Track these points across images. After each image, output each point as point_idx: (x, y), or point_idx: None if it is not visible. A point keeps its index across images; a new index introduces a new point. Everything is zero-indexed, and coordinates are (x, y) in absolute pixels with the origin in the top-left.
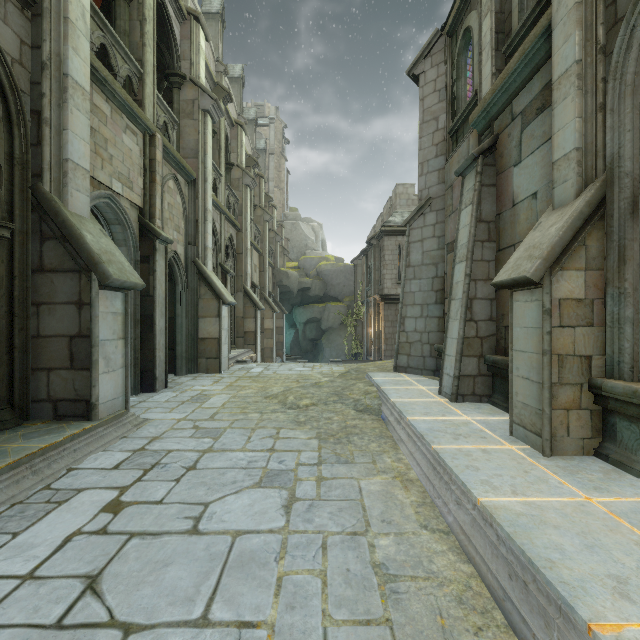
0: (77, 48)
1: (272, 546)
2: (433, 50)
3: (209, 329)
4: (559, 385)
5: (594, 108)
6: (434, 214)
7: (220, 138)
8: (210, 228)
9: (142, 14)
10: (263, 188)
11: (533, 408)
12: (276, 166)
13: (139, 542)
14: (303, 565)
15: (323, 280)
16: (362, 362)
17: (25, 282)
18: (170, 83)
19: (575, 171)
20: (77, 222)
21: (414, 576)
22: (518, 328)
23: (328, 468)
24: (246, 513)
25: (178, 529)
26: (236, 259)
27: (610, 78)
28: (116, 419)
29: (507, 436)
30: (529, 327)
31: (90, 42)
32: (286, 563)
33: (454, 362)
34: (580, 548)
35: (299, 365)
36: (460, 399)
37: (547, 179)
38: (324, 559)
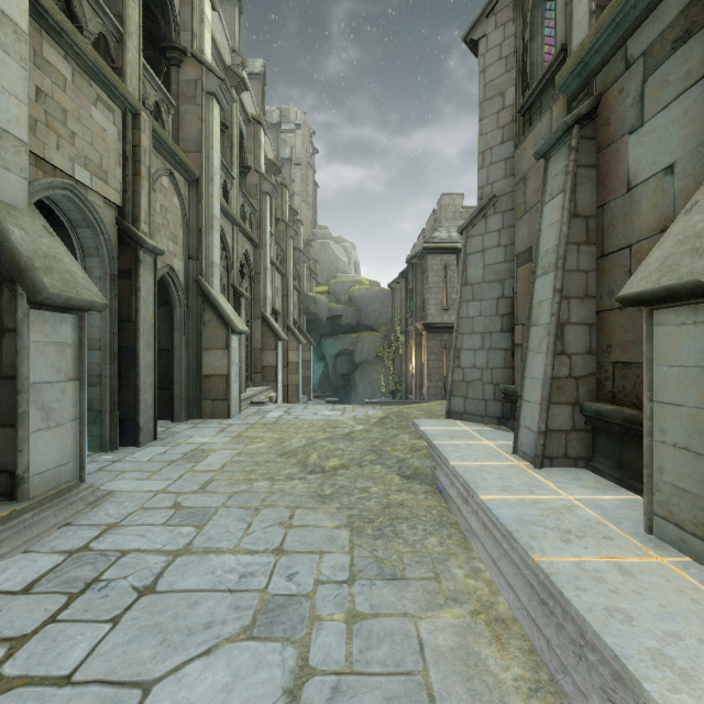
0: None
1: None
2: (498, 6)
3: (215, 364)
4: None
5: None
6: (499, 217)
7: (232, 133)
8: (217, 239)
9: None
10: (287, 199)
11: (699, 498)
12: (303, 178)
13: None
14: None
15: (356, 307)
16: (404, 403)
17: None
18: (167, 59)
19: None
20: None
21: None
22: (664, 367)
23: (365, 591)
24: None
25: None
26: (253, 280)
27: None
28: (59, 496)
29: (644, 535)
30: (690, 366)
31: None
32: None
33: (538, 411)
34: None
35: (327, 407)
36: (547, 463)
37: (695, 141)
38: None
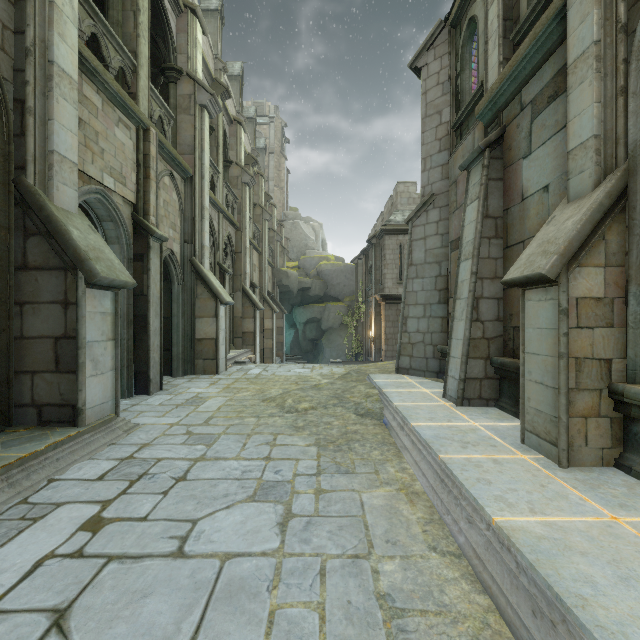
0: (64, 34)
1: (264, 572)
2: (436, 42)
3: (206, 329)
4: (576, 391)
5: (614, 92)
6: (437, 211)
7: (218, 135)
8: (207, 226)
9: (136, 4)
10: (262, 187)
11: (548, 415)
12: (276, 165)
13: (117, 567)
14: (299, 596)
15: (323, 280)
16: (363, 363)
17: (7, 280)
18: (166, 77)
19: (593, 160)
20: (63, 217)
21: (424, 610)
22: (530, 329)
23: (327, 479)
24: (237, 532)
25: (161, 551)
26: (235, 258)
27: (633, 58)
28: (105, 424)
29: (518, 444)
30: (543, 328)
31: (80, 31)
32: (280, 593)
33: (459, 364)
34: (614, 581)
35: (298, 366)
36: (466, 403)
37: (560, 171)
38: (322, 588)
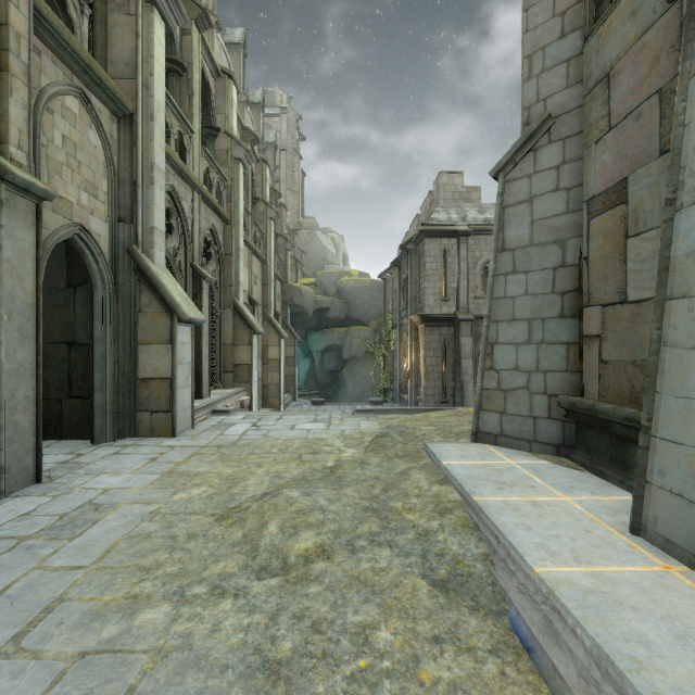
0: None
1: None
2: None
3: (155, 363)
4: None
5: None
6: (557, 146)
7: (192, 77)
8: (161, 198)
9: None
10: (267, 176)
11: None
12: (289, 165)
13: None
14: None
15: (345, 299)
16: (404, 411)
17: None
18: None
19: None
20: None
21: None
22: None
23: None
24: None
25: None
26: (223, 262)
27: None
28: None
29: None
30: None
31: None
32: None
33: None
34: None
35: (308, 417)
36: None
37: None
38: None
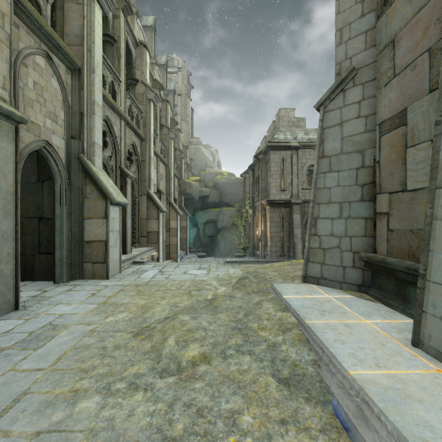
0: None
1: None
2: None
3: (95, 231)
4: None
5: None
6: (359, 88)
7: (120, 46)
8: (99, 124)
9: None
10: (169, 111)
11: None
12: (183, 104)
13: None
14: None
15: (219, 190)
16: (257, 262)
17: None
18: None
19: None
20: None
21: None
22: None
23: None
24: None
25: None
26: (140, 166)
27: None
28: None
29: None
30: None
31: None
32: None
33: None
34: None
35: (195, 266)
36: None
37: None
38: None
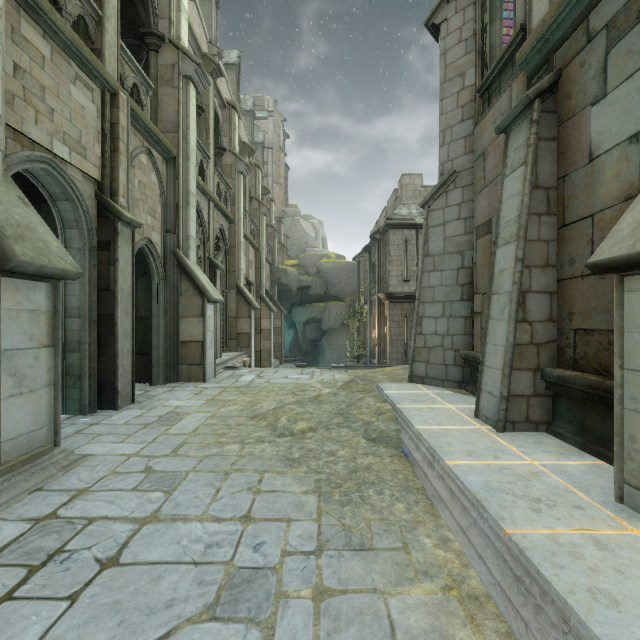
0: None
1: None
2: None
3: (191, 331)
4: None
5: None
6: (459, 191)
7: (208, 116)
8: (193, 214)
9: None
10: (259, 179)
11: None
12: (275, 161)
13: None
14: None
15: (324, 278)
16: (368, 368)
17: None
18: (146, 45)
19: None
20: None
21: None
22: (637, 334)
23: (333, 563)
24: None
25: None
26: (228, 253)
27: None
28: (32, 461)
29: (614, 504)
30: None
31: None
32: None
33: (500, 377)
34: None
35: (297, 371)
36: (509, 427)
37: None
38: None
